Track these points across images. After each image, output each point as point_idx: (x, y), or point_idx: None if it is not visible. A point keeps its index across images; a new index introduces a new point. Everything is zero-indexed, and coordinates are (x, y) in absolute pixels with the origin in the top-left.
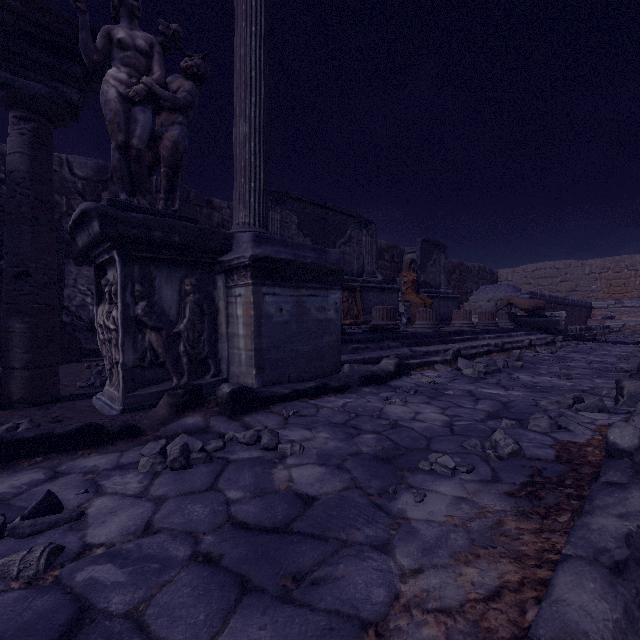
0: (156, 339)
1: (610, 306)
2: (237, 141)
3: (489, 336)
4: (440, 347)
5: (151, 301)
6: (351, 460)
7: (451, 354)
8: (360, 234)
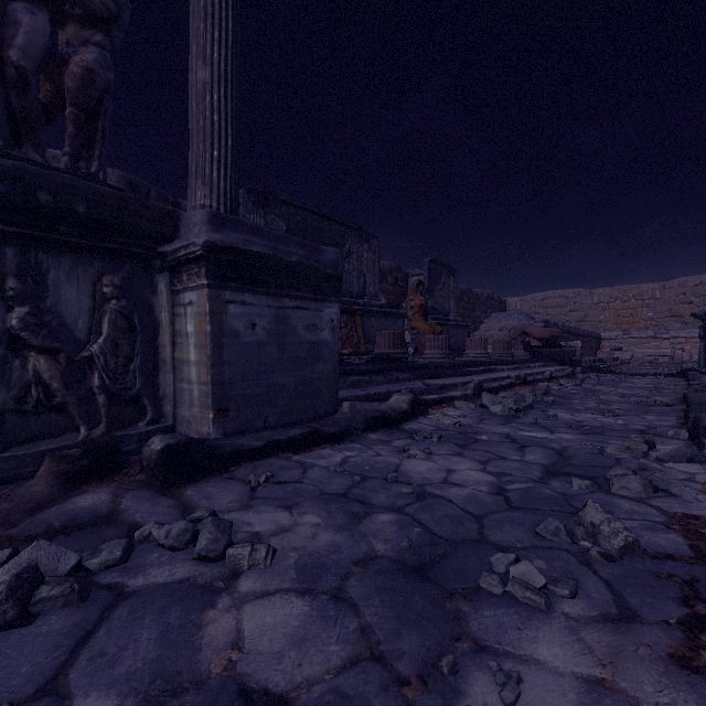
0: (47, 367)
1: (618, 337)
2: (193, 91)
3: (508, 367)
4: (457, 380)
5: (39, 307)
6: (358, 576)
7: (472, 388)
8: (361, 249)
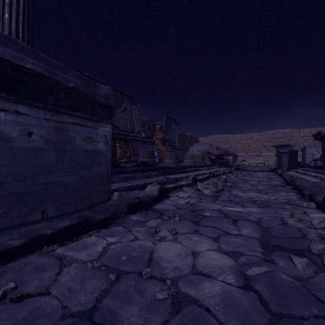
0: None
1: (244, 155)
2: None
3: (204, 168)
4: (182, 175)
5: None
6: None
7: (191, 179)
8: (131, 107)
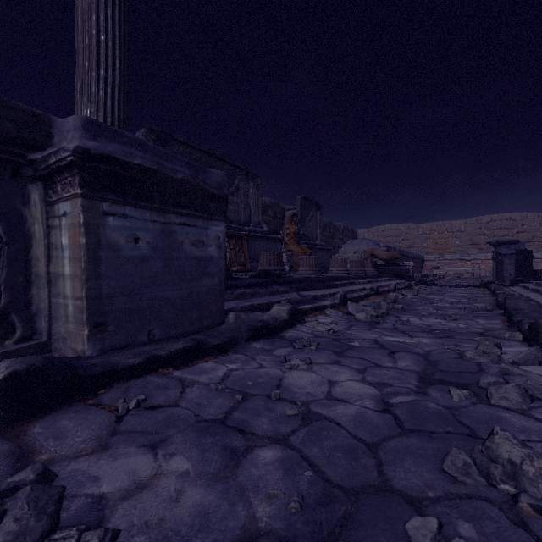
0: None
1: (436, 259)
2: (79, 9)
3: (363, 281)
4: (326, 291)
5: None
6: None
7: (339, 298)
8: (247, 186)
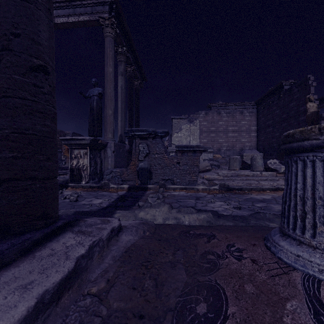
0: None
1: None
2: None
3: None
4: None
5: None
6: None
7: None
8: None
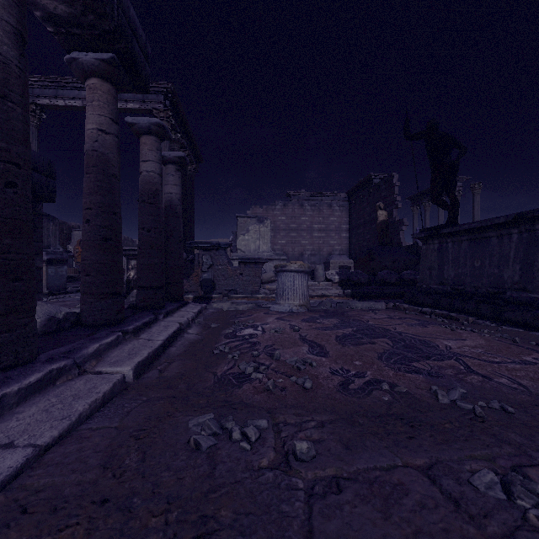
0: None
1: None
2: None
3: None
4: None
5: None
6: None
7: None
8: (49, 225)
